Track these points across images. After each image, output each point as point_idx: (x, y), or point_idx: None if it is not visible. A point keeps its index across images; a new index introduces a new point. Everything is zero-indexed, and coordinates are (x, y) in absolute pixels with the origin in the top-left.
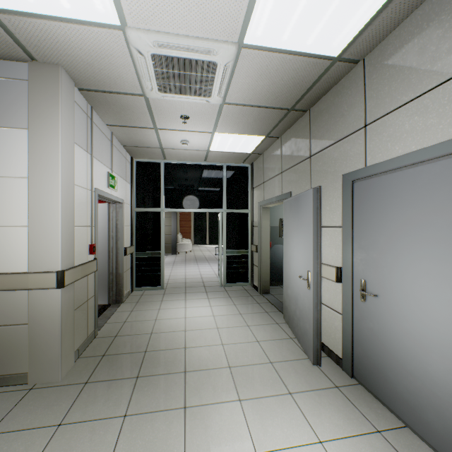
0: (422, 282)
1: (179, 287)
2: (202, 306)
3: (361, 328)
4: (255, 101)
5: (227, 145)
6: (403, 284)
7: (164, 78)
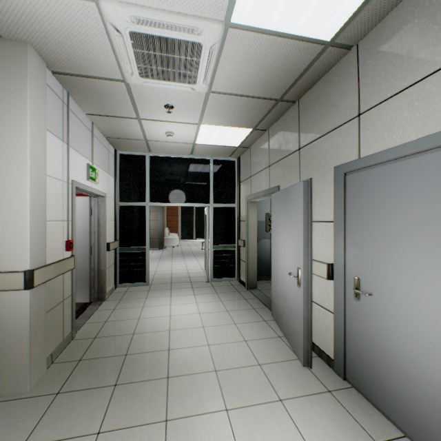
0: (424, 282)
1: (164, 283)
2: (188, 303)
3: (354, 329)
4: (242, 90)
5: (213, 137)
6: (402, 283)
7: (145, 61)
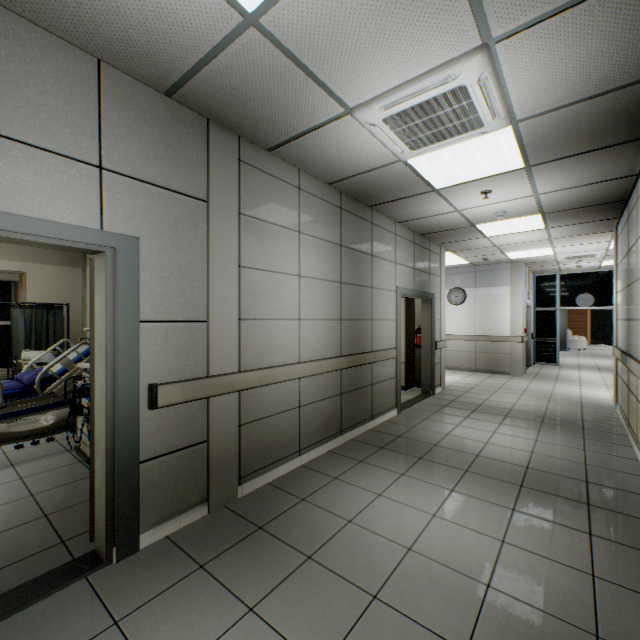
0: None
1: (572, 366)
2: (592, 373)
3: None
4: None
5: None
6: None
7: (568, 258)
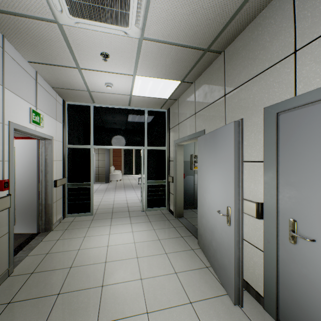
0: None
1: (106, 213)
2: (125, 232)
3: (290, 272)
4: (173, 37)
5: (147, 89)
6: None
7: None
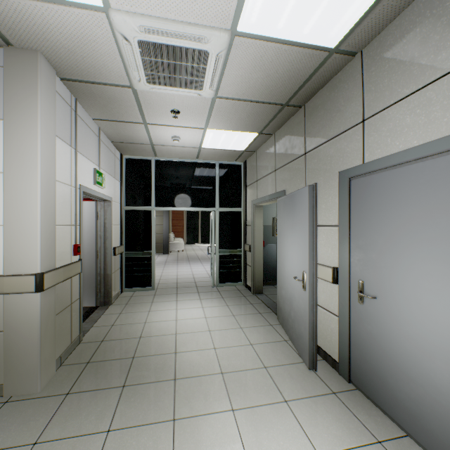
0: (425, 284)
1: (170, 288)
2: (194, 308)
3: (358, 331)
4: (248, 95)
5: (219, 142)
6: (404, 286)
7: (153, 68)
